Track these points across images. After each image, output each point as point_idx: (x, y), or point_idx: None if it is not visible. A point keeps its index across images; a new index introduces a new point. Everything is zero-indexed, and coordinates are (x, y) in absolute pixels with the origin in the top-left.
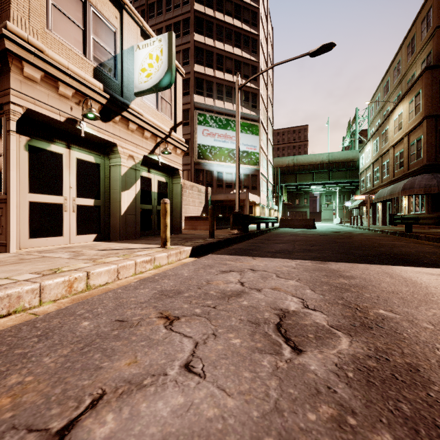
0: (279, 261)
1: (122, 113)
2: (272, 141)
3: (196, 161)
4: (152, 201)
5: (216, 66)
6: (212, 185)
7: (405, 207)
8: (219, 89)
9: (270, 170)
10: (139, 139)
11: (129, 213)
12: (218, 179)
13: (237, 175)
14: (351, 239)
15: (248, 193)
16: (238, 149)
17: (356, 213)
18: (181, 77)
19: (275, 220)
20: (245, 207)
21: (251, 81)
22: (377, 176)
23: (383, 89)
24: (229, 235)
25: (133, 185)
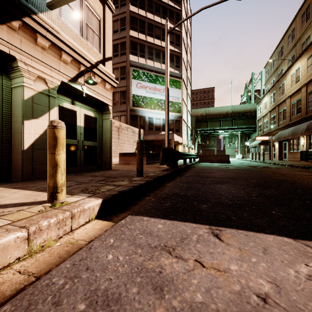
0: (285, 253)
1: (23, 18)
2: (190, 96)
3: (131, 108)
4: (78, 136)
5: (148, 32)
6: (144, 128)
7: (303, 145)
8: (150, 51)
9: (189, 117)
10: (55, 61)
11: (38, 147)
12: (149, 123)
13: (166, 114)
14: (286, 176)
15: (173, 134)
16: (167, 89)
17: (254, 151)
18: (111, 13)
19: (195, 156)
20: (170, 146)
21: (175, 46)
22: (274, 121)
23: (278, 54)
24: (159, 171)
25: (44, 114)
